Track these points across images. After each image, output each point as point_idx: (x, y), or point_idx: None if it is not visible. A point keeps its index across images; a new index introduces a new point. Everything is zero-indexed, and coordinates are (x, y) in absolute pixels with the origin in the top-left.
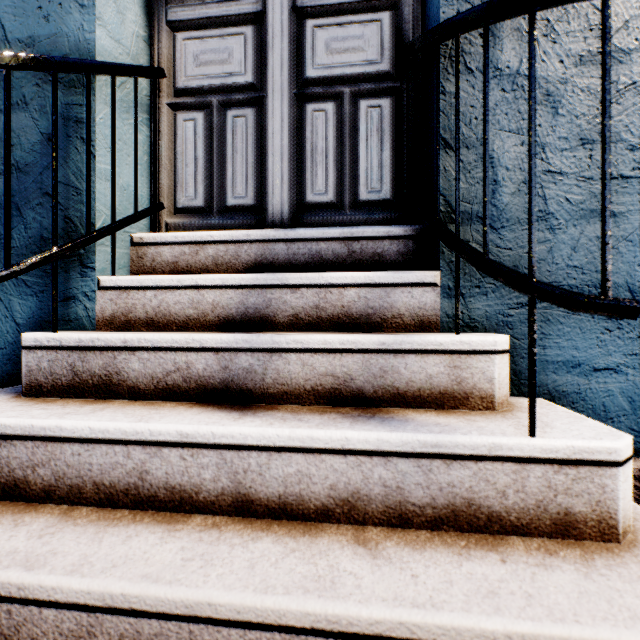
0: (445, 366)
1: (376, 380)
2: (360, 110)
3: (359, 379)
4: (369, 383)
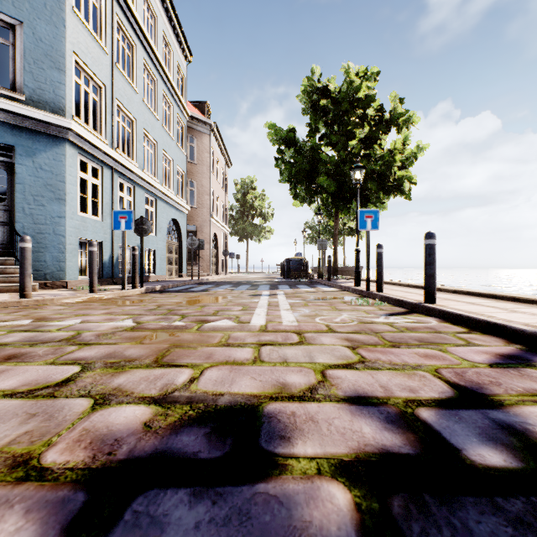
0: (14, 270)
1: (3, 272)
2: (1, 228)
3: (0, 271)
4: (2, 272)
